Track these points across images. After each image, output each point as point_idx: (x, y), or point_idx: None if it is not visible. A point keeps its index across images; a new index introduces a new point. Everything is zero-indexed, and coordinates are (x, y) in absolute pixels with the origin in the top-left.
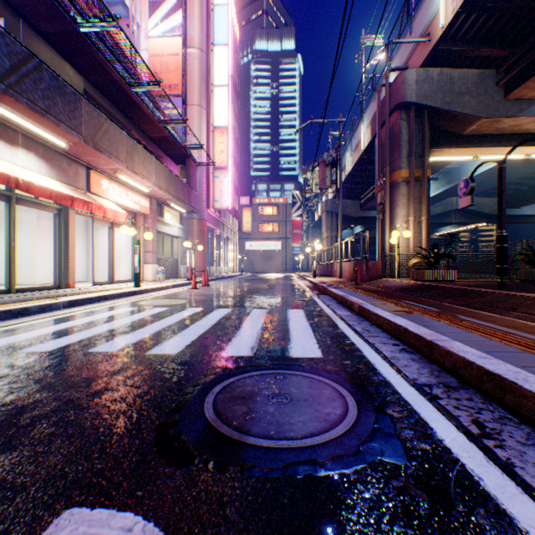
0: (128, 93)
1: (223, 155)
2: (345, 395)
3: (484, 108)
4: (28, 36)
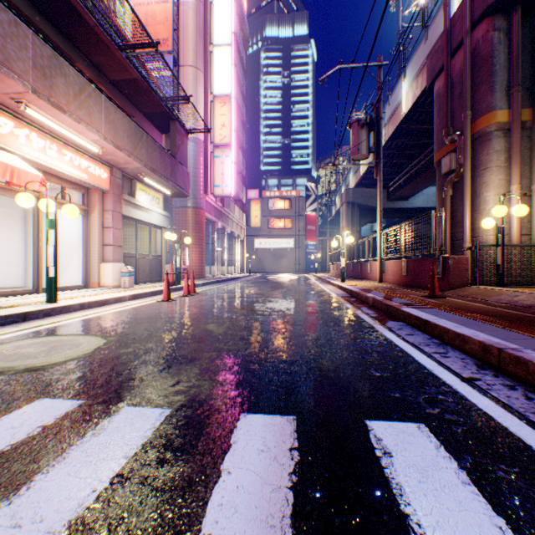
0: None
1: (225, 129)
2: None
3: None
4: None
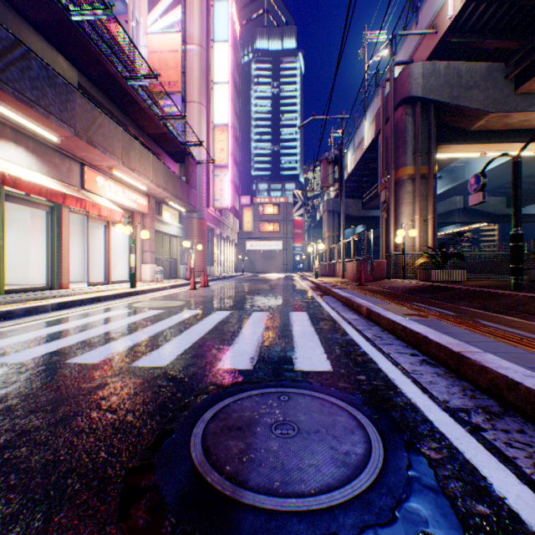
0: (124, 87)
1: (223, 153)
2: (365, 425)
3: (493, 102)
4: (18, 25)
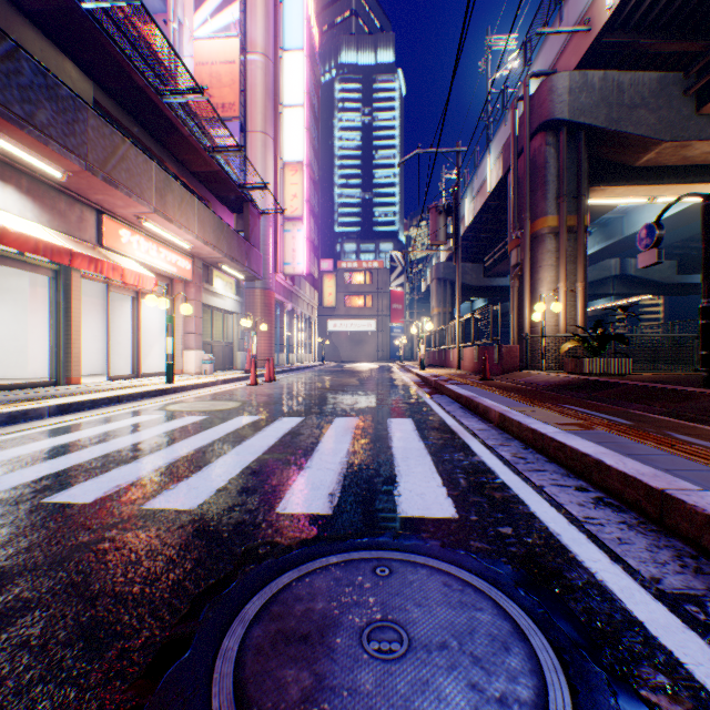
0: (158, 105)
1: (297, 200)
2: (527, 631)
3: (667, 127)
4: (6, 14)
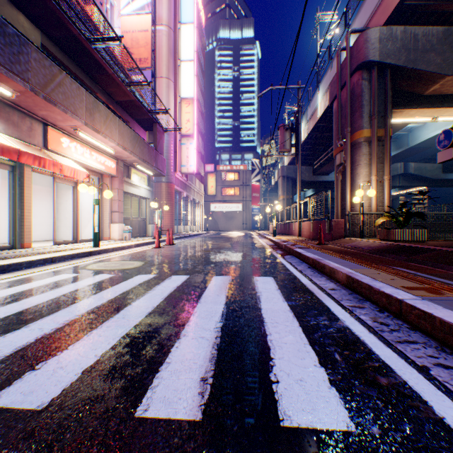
0: (89, 50)
1: (189, 123)
2: None
3: (449, 65)
4: None
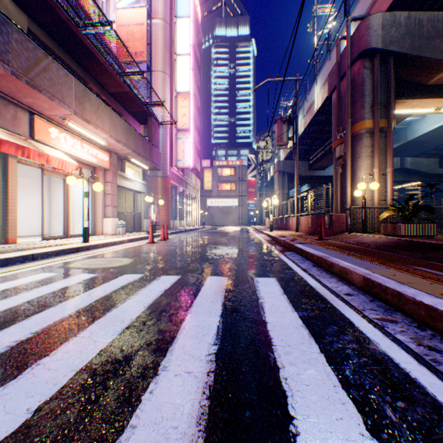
0: (79, 36)
1: (185, 118)
2: None
3: None
4: None
